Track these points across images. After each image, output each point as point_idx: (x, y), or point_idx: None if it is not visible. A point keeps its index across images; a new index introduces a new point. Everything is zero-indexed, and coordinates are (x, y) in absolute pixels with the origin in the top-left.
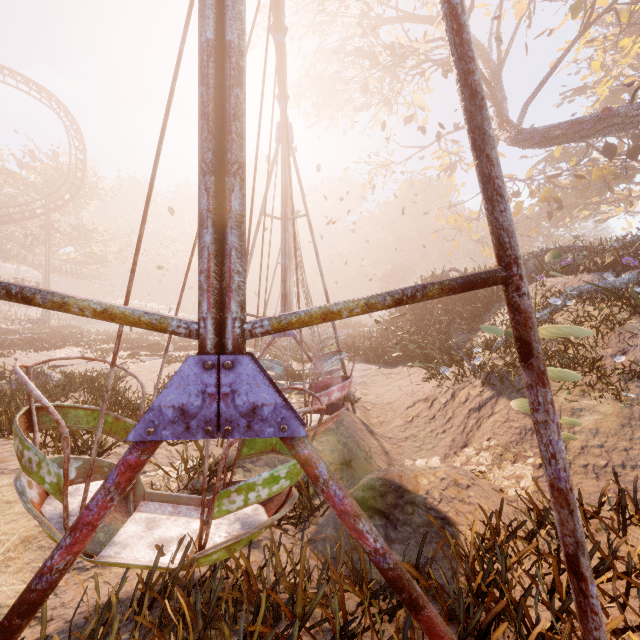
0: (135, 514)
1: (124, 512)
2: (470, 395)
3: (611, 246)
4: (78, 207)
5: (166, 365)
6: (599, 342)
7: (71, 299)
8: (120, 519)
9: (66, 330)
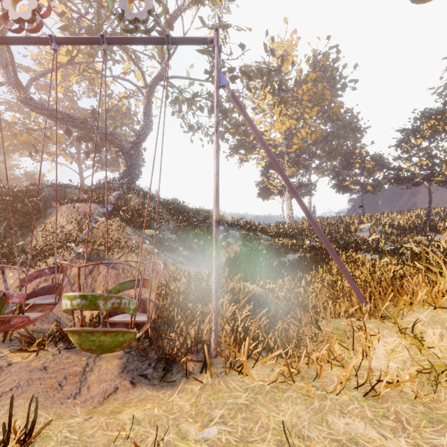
0: None
1: None
2: (81, 269)
3: (87, 189)
4: None
5: None
6: (120, 236)
7: None
8: None
9: None
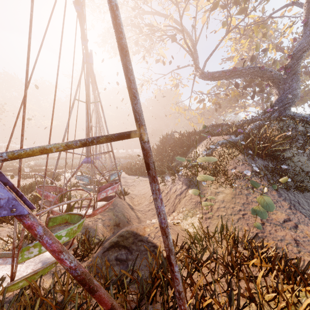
0: None
1: None
2: (177, 188)
3: (236, 124)
4: None
5: (22, 180)
6: (227, 164)
7: None
8: None
9: None
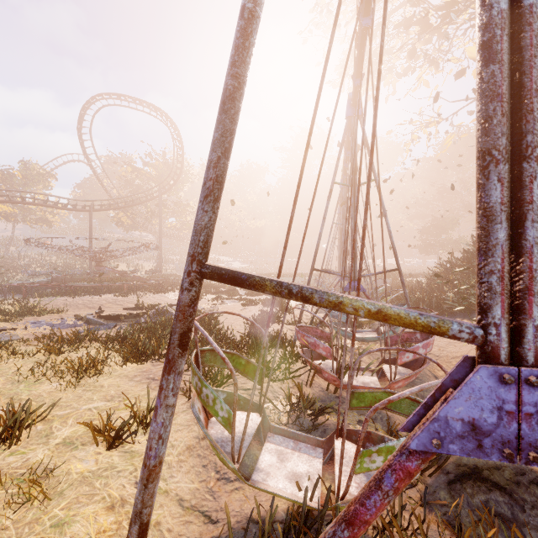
0: (266, 444)
1: (257, 440)
2: None
3: None
4: (177, 189)
5: (244, 307)
6: None
7: (345, 299)
8: (255, 446)
9: (171, 277)
